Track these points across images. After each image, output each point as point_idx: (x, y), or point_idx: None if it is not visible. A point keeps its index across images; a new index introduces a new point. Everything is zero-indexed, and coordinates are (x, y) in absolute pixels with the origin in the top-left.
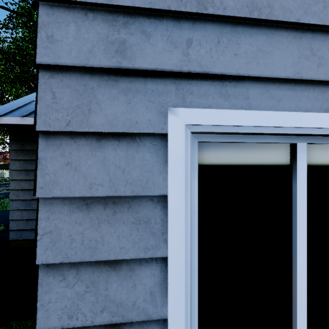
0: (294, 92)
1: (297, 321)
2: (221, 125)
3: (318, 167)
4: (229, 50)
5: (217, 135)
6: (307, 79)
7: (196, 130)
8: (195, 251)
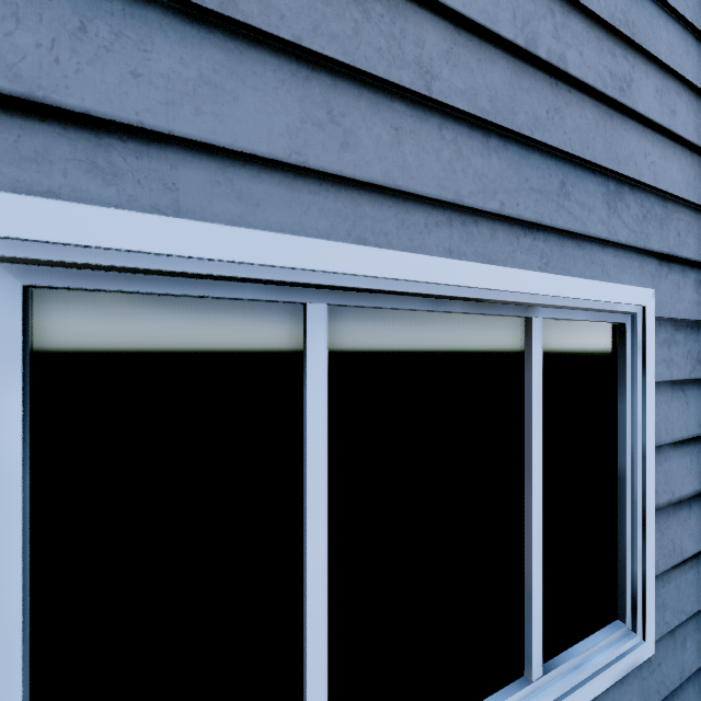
0: (294, 192)
1: (308, 680)
2: (93, 247)
3: (358, 354)
4: (115, 58)
5: (90, 272)
6: (317, 169)
7: (4, 253)
8: (13, 585)
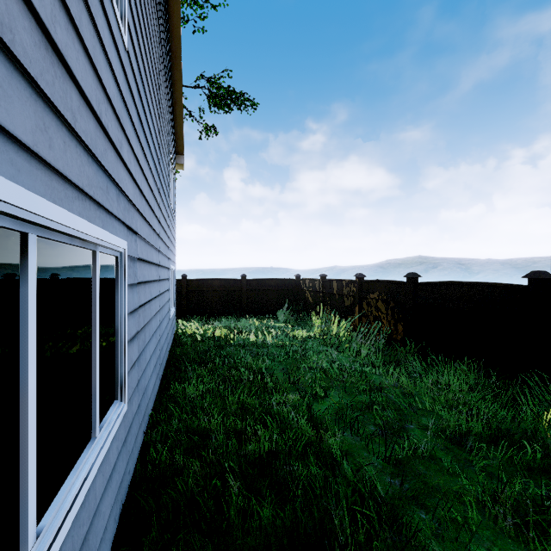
0: (32, 167)
1: (29, 466)
2: None
3: (41, 266)
4: None
5: None
6: (43, 157)
7: None
8: None
